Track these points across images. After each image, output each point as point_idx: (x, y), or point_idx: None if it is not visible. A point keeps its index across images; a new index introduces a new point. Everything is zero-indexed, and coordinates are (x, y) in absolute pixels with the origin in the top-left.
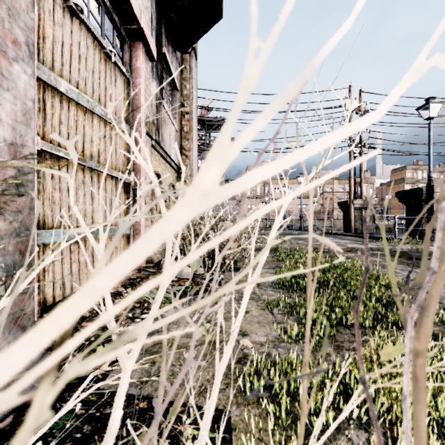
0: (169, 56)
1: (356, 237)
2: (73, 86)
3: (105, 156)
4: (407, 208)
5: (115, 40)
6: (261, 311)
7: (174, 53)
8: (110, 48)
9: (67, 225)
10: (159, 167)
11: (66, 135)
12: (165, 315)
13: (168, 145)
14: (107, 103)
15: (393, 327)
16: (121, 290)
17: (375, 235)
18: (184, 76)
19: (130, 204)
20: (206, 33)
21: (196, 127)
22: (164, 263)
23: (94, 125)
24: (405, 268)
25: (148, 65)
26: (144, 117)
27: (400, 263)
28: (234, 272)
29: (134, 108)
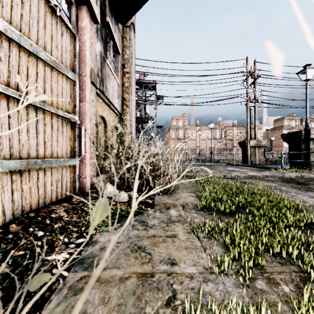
0: (112, 26)
1: (252, 167)
2: (13, 27)
3: (51, 97)
4: (290, 146)
5: (63, 1)
6: (187, 234)
7: (117, 25)
8: (55, 2)
9: (8, 156)
10: (104, 112)
11: (6, 72)
12: (99, 240)
13: (111, 95)
14: (53, 52)
15: (313, 252)
16: (62, 214)
17: (265, 165)
18: (125, 44)
19: (76, 139)
20: (141, 7)
21: (134, 84)
22: (105, 189)
23: (39, 68)
24: (297, 191)
25: (93, 27)
26: (89, 68)
27: (292, 187)
28: (163, 195)
29: (80, 60)
